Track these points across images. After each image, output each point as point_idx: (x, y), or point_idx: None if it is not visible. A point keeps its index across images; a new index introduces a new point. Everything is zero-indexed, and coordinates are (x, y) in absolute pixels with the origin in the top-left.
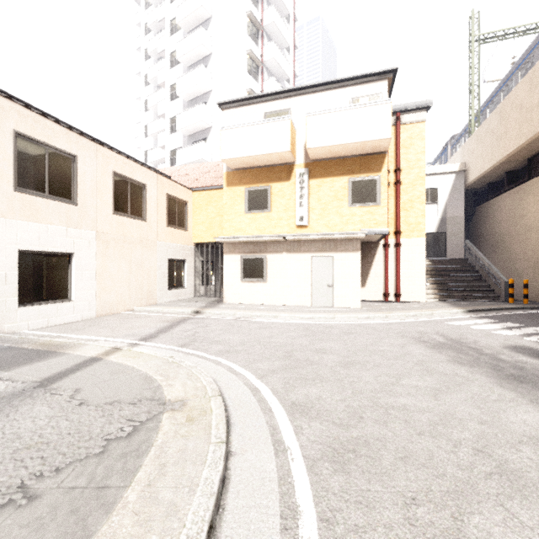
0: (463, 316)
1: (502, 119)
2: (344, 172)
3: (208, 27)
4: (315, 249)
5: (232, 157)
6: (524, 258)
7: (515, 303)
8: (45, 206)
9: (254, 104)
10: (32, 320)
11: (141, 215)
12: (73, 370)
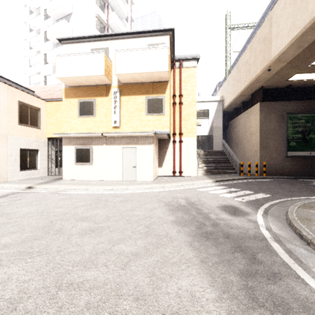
0: (211, 184)
1: (238, 71)
2: (142, 92)
3: None
4: (124, 143)
5: (64, 77)
6: (249, 150)
7: (244, 175)
8: None
9: (84, 42)
10: None
11: None
12: None
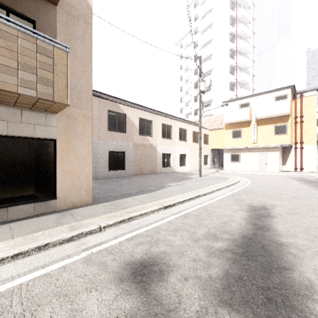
0: None
1: None
2: (271, 123)
3: (211, 57)
4: (259, 151)
5: (227, 121)
6: None
7: None
8: (182, 143)
9: (235, 101)
10: (181, 170)
11: (197, 142)
12: (206, 175)
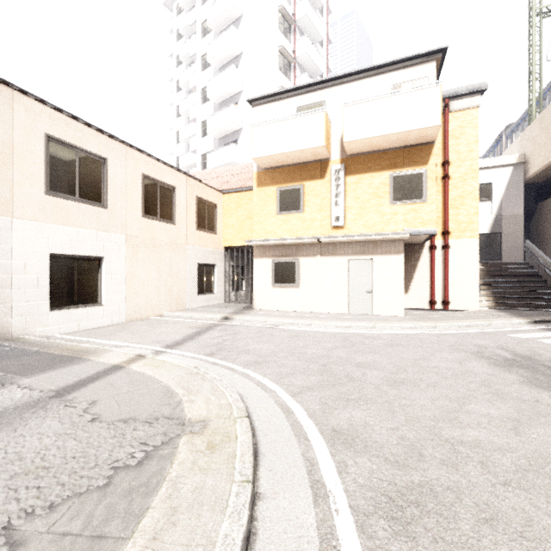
0: (528, 327)
1: None
2: (384, 166)
3: (239, 26)
4: (352, 252)
5: (262, 156)
6: None
7: None
8: (75, 210)
9: (286, 98)
10: (63, 324)
11: (171, 218)
12: (93, 378)
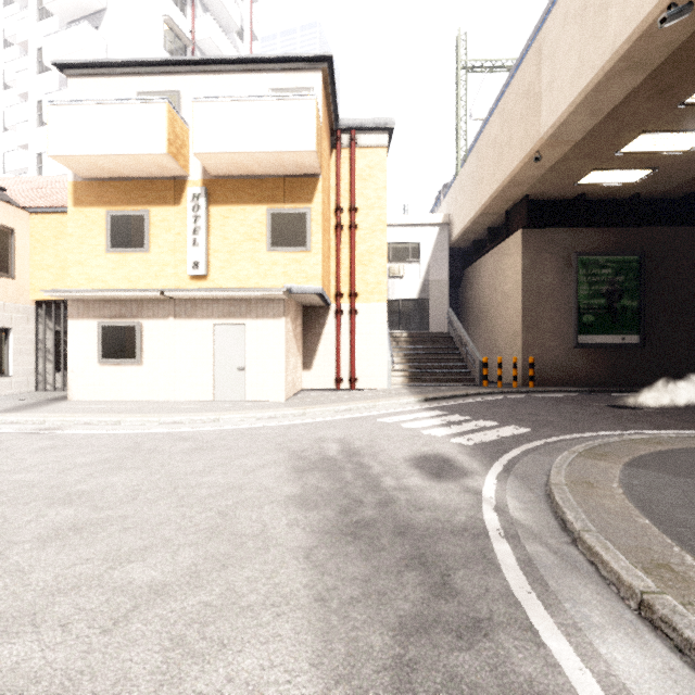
0: (413, 407)
1: (479, 160)
2: (261, 198)
3: None
4: (219, 313)
5: (67, 154)
6: (503, 331)
7: (489, 387)
8: None
9: (122, 75)
10: None
11: None
12: None
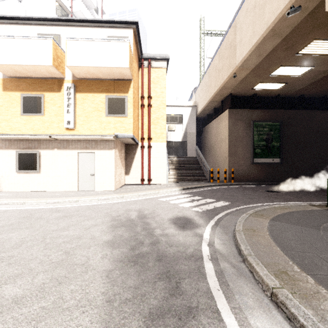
0: (177, 193)
1: (209, 76)
2: (102, 90)
3: None
4: (81, 147)
5: None
6: (220, 156)
7: (213, 182)
8: None
9: (29, 24)
10: None
11: None
12: None
